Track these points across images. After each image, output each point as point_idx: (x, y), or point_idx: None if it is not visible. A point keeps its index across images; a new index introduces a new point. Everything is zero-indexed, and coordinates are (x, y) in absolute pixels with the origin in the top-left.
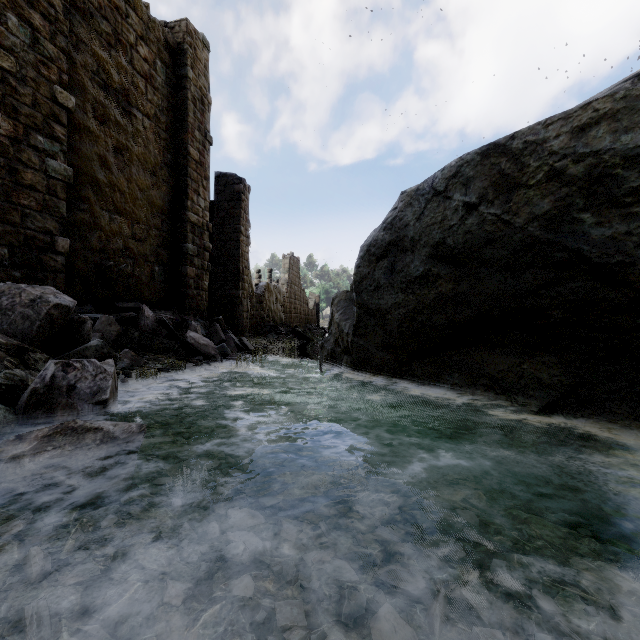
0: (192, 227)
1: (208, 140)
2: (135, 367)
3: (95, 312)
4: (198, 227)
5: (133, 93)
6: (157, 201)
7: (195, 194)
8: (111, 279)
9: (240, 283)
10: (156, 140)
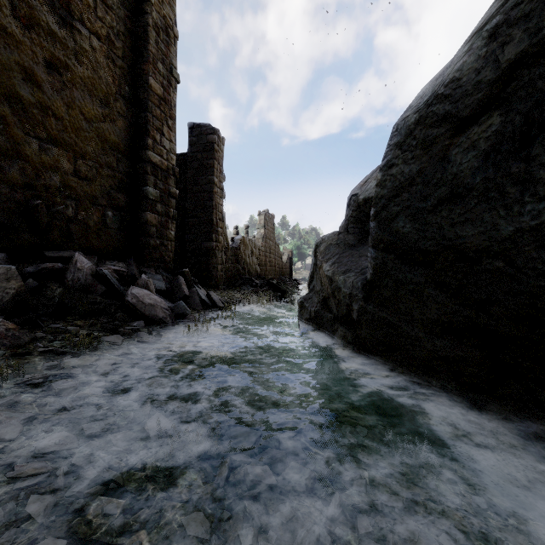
0: (154, 169)
1: (174, 76)
2: None
3: (9, 262)
4: (162, 170)
5: (76, 3)
6: (110, 136)
7: (158, 133)
8: (40, 222)
9: (214, 235)
10: (109, 66)
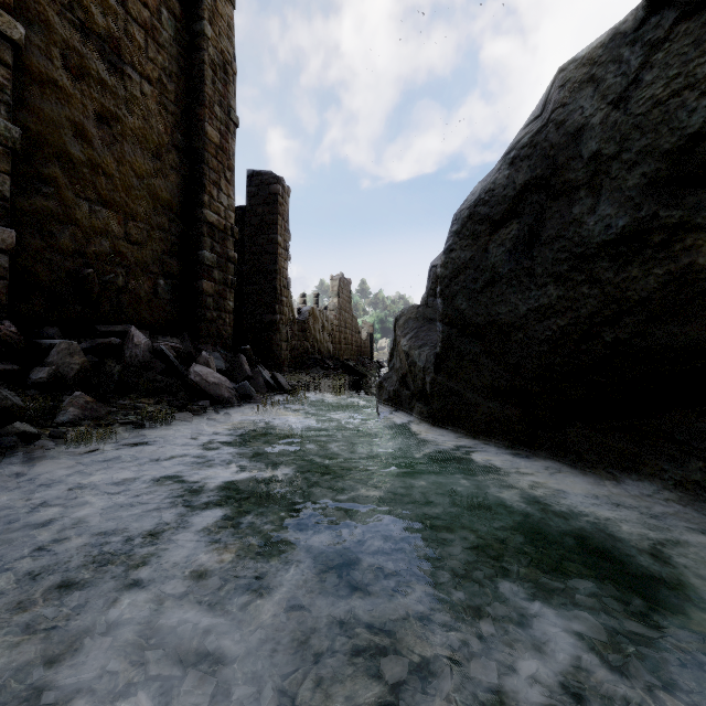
0: (210, 230)
1: (233, 120)
2: (84, 421)
3: (62, 337)
4: (219, 230)
5: (126, 45)
6: (162, 193)
7: (215, 187)
8: (91, 293)
9: (277, 306)
10: (161, 113)
